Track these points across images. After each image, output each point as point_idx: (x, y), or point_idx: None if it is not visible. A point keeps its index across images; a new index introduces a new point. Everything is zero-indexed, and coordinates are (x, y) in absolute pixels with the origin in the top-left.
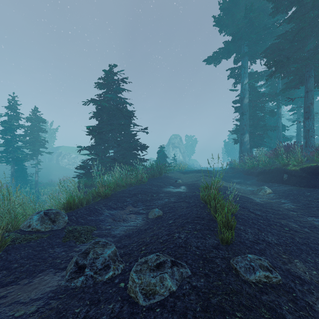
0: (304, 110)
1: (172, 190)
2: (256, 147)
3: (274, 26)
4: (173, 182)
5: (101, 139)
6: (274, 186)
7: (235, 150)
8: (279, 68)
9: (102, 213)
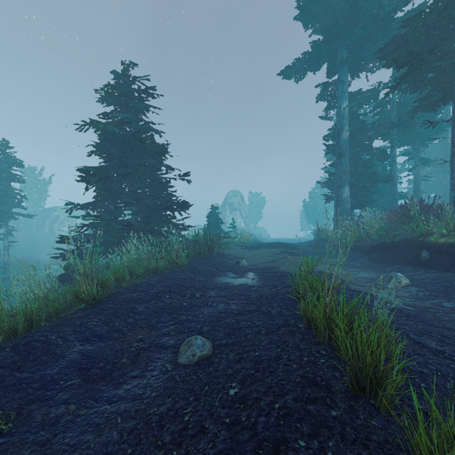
0: (452, 142)
1: (231, 281)
2: (360, 207)
3: (390, 16)
4: (233, 264)
5: (108, 191)
6: (407, 271)
7: (319, 214)
8: (415, 68)
9: (62, 353)
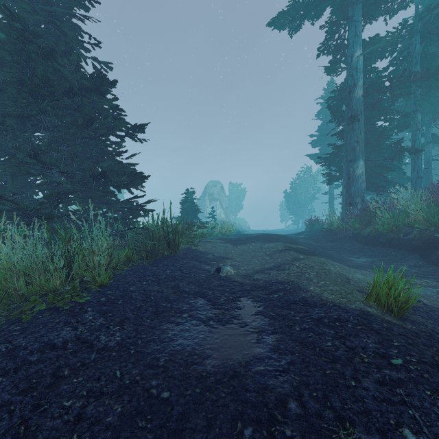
0: None
1: (201, 341)
2: (375, 188)
3: None
4: (210, 272)
5: None
6: None
7: (300, 204)
8: None
9: None
